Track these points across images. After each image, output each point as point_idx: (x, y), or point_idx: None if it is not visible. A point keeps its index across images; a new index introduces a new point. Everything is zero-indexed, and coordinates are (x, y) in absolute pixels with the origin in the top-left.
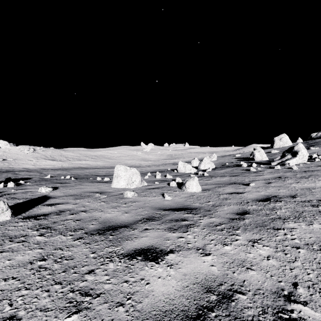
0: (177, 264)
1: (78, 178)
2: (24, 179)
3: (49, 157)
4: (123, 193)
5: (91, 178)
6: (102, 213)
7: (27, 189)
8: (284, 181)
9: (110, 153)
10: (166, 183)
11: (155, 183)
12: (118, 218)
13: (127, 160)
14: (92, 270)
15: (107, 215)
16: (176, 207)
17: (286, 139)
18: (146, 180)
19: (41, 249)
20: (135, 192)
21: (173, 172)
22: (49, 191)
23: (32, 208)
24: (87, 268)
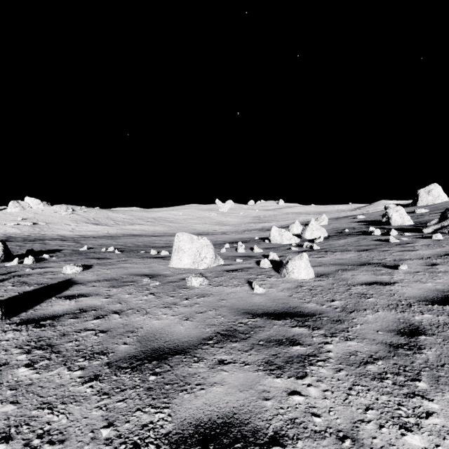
0: None
1: (125, 251)
2: (52, 252)
3: (92, 220)
4: (186, 279)
5: (143, 251)
6: (146, 317)
7: (48, 267)
8: None
9: (173, 214)
10: (253, 262)
11: (237, 260)
12: (172, 330)
13: (196, 225)
14: None
15: (153, 324)
16: (275, 311)
17: (438, 191)
18: (222, 255)
19: (14, 403)
20: (205, 278)
21: (263, 242)
22: (77, 272)
23: (40, 303)
24: None
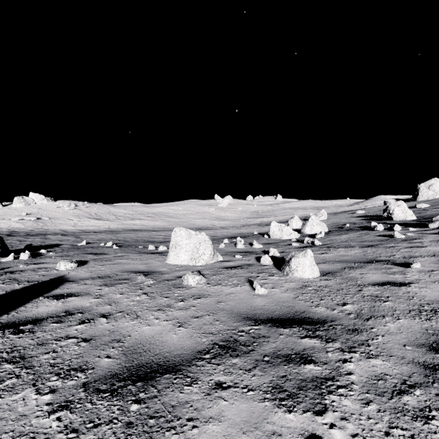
0: None
1: (123, 246)
2: (50, 247)
3: (94, 215)
4: (182, 277)
5: (141, 247)
6: (135, 323)
7: (43, 263)
8: None
9: (172, 209)
10: (253, 258)
11: (236, 256)
12: (163, 340)
13: (195, 219)
14: None
15: (143, 331)
16: (280, 316)
17: (438, 186)
18: (221, 250)
19: None
20: (202, 276)
21: (263, 237)
22: (71, 269)
23: (26, 304)
24: None
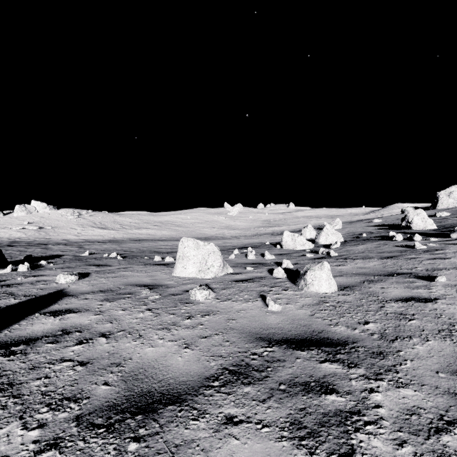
0: None
1: (128, 257)
2: (51, 258)
3: (98, 224)
4: (189, 292)
5: (146, 257)
6: (137, 343)
7: (42, 276)
8: None
9: (180, 218)
10: (265, 270)
11: (247, 268)
12: (167, 364)
13: (204, 229)
14: None
15: (145, 353)
16: (297, 336)
17: None
18: (231, 262)
19: None
20: (211, 291)
21: (275, 248)
22: (72, 282)
23: (20, 321)
24: None
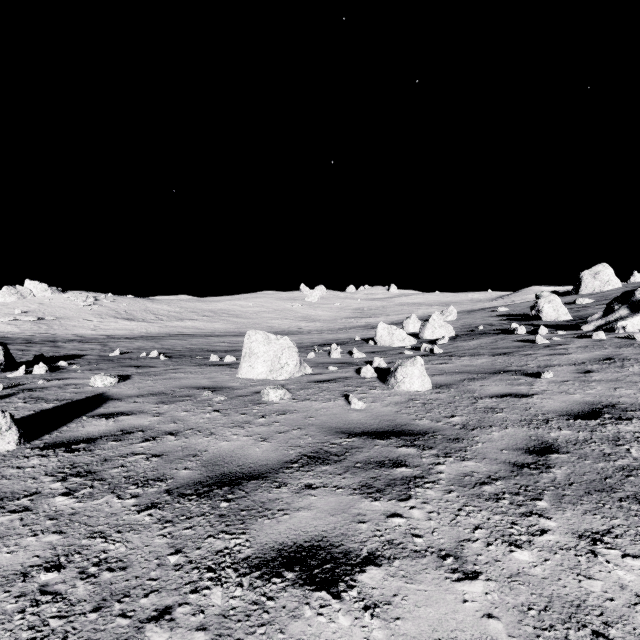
0: (391, 604)
1: (173, 357)
2: (70, 358)
3: (123, 313)
4: (261, 392)
5: (199, 357)
6: (210, 439)
7: (69, 379)
8: (622, 368)
9: (239, 305)
10: (352, 370)
11: (330, 368)
12: (246, 453)
13: (272, 320)
14: (166, 609)
15: (221, 446)
16: (378, 429)
17: (607, 274)
18: (310, 361)
19: (58, 533)
20: (286, 391)
21: (367, 344)
22: (111, 385)
23: (67, 424)
24: (154, 600)
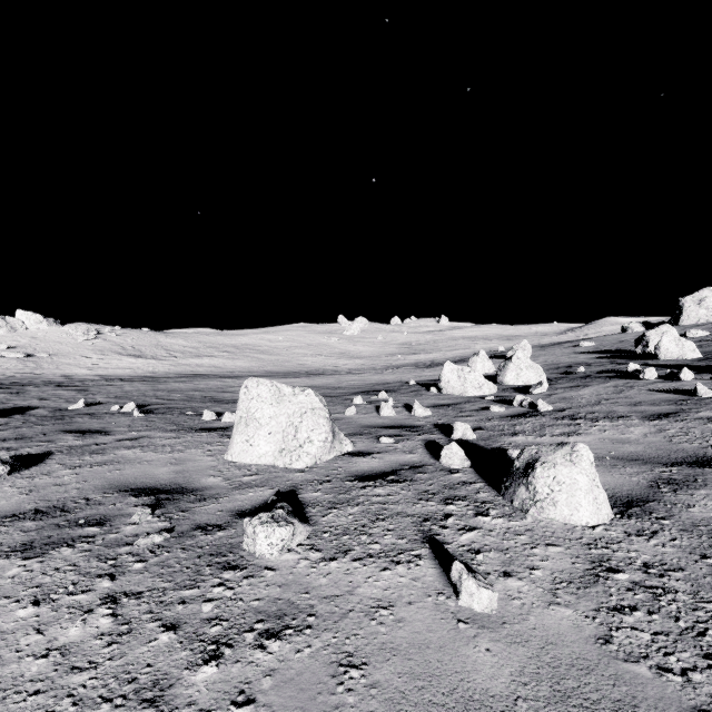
0: None
1: (155, 412)
2: (6, 414)
3: (129, 349)
4: (243, 523)
5: (190, 413)
6: None
7: None
8: None
9: (267, 339)
10: (419, 444)
11: (382, 441)
12: None
13: (305, 357)
14: None
15: None
16: None
17: None
18: (349, 423)
19: None
20: (298, 523)
21: (427, 392)
22: None
23: None
24: None
